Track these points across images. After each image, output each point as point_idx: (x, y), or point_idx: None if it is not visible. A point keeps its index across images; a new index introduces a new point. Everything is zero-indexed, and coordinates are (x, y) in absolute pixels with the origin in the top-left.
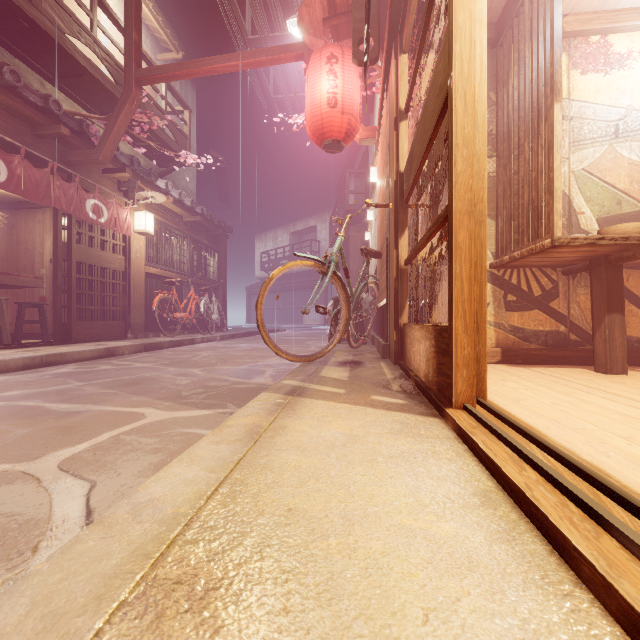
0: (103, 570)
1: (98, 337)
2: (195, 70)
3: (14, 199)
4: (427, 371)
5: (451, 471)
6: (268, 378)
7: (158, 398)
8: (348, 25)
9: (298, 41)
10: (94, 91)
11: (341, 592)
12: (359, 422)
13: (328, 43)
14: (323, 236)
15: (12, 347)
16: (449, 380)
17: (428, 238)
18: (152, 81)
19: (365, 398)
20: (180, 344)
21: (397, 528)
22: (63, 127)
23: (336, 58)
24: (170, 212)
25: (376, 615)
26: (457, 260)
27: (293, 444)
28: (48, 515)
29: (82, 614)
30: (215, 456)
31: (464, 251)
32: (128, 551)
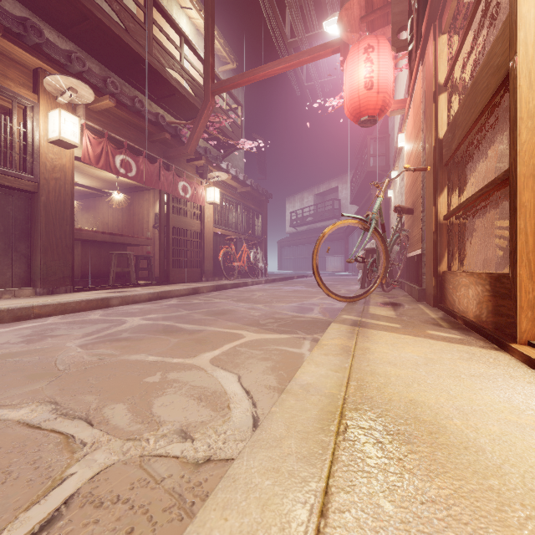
0: (312, 415)
1: (184, 280)
2: (253, 77)
3: (132, 185)
4: (479, 312)
5: (534, 390)
6: (318, 314)
7: (245, 324)
8: (382, 17)
9: (329, 35)
10: (181, 104)
11: (482, 449)
12: (428, 349)
13: (363, 35)
14: (343, 195)
15: (138, 286)
16: (511, 320)
17: (478, 197)
18: (222, 91)
19: (422, 332)
20: (238, 286)
21: (505, 421)
22: (166, 133)
23: (372, 47)
24: (228, 186)
25: (517, 465)
26: (521, 217)
27: (383, 360)
28: (223, 390)
29: (318, 434)
30: (330, 363)
31: (528, 209)
32: (318, 408)
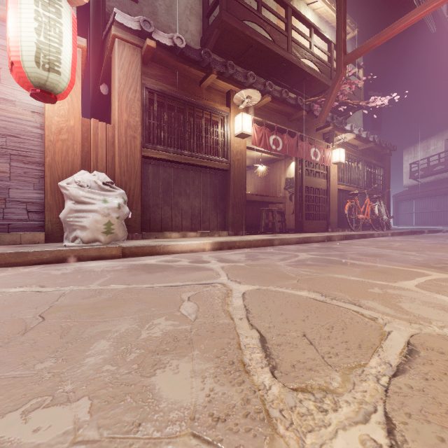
0: None
1: (314, 230)
2: (391, 32)
3: (268, 159)
4: None
5: None
6: None
7: (416, 265)
8: None
9: None
10: (309, 84)
11: None
12: None
13: None
14: None
15: (282, 233)
16: None
17: None
18: (354, 58)
19: None
20: (364, 237)
21: None
22: (303, 111)
23: None
24: (350, 145)
25: None
26: None
27: None
28: None
29: None
30: None
31: None
32: None
